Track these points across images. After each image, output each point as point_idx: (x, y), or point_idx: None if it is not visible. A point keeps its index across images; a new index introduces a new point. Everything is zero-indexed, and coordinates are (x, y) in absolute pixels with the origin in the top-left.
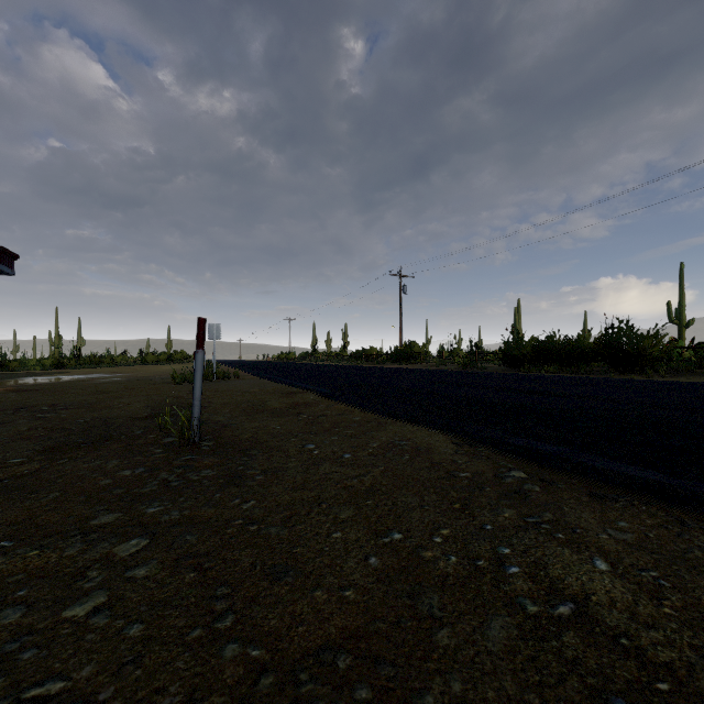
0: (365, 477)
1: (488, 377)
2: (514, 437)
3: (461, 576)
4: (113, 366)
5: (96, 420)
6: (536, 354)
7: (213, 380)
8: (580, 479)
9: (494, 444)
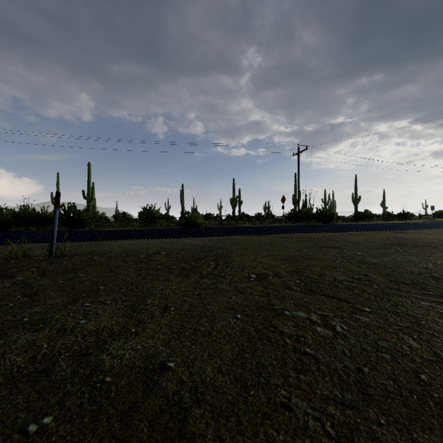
0: (149, 246)
1: (15, 233)
2: (147, 237)
3: (192, 245)
4: None
5: None
6: (16, 220)
7: None
8: (171, 240)
9: (151, 238)
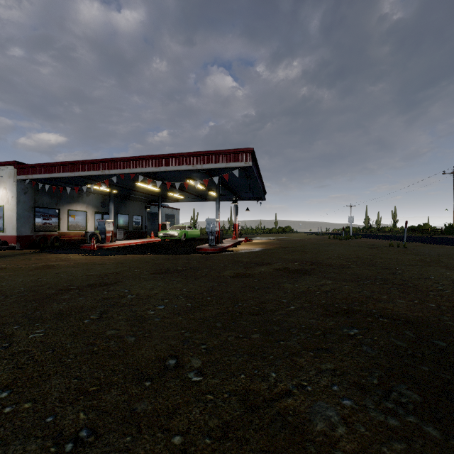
0: None
1: None
2: None
3: None
4: (260, 234)
5: (354, 245)
6: None
7: (350, 239)
8: None
9: None
